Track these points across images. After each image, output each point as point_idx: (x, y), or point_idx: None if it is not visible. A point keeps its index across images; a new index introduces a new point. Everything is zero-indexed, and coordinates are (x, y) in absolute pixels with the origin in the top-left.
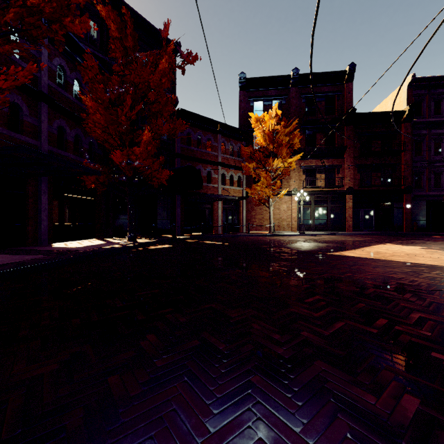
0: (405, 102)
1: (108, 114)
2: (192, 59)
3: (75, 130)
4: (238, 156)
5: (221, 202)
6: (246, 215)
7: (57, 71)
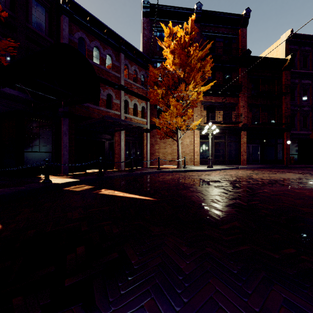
0: (283, 54)
1: None
2: None
3: None
4: (141, 85)
5: (124, 133)
6: (149, 149)
7: None
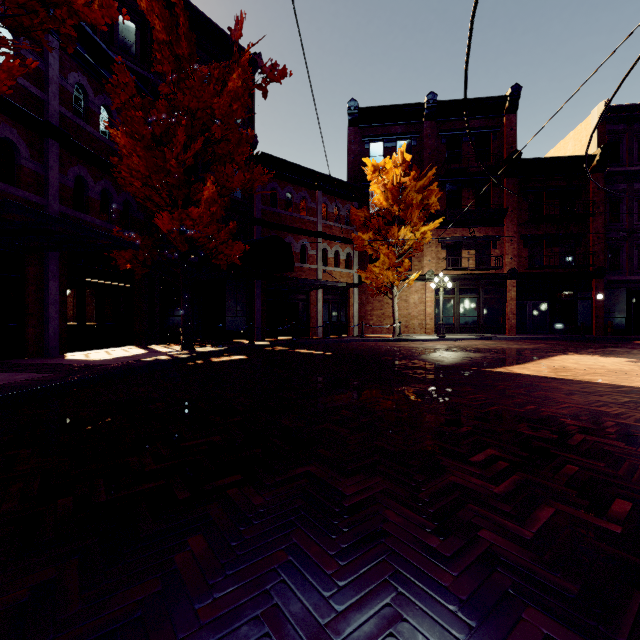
0: (594, 142)
1: (150, 157)
2: (278, 74)
3: (103, 183)
4: (346, 223)
5: (322, 292)
6: (358, 310)
7: (74, 93)
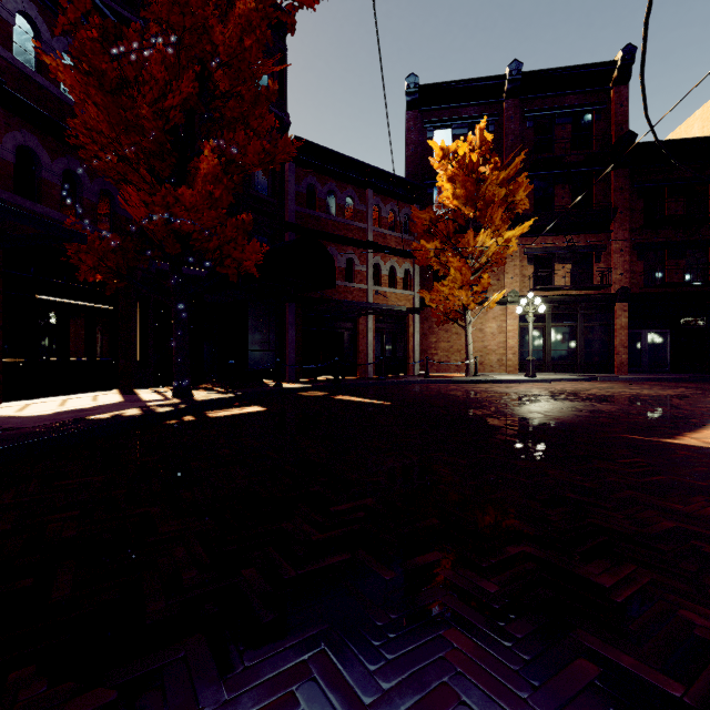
0: None
1: (112, 105)
2: None
3: (65, 161)
4: (404, 232)
5: (373, 319)
6: (419, 342)
7: (14, 25)
